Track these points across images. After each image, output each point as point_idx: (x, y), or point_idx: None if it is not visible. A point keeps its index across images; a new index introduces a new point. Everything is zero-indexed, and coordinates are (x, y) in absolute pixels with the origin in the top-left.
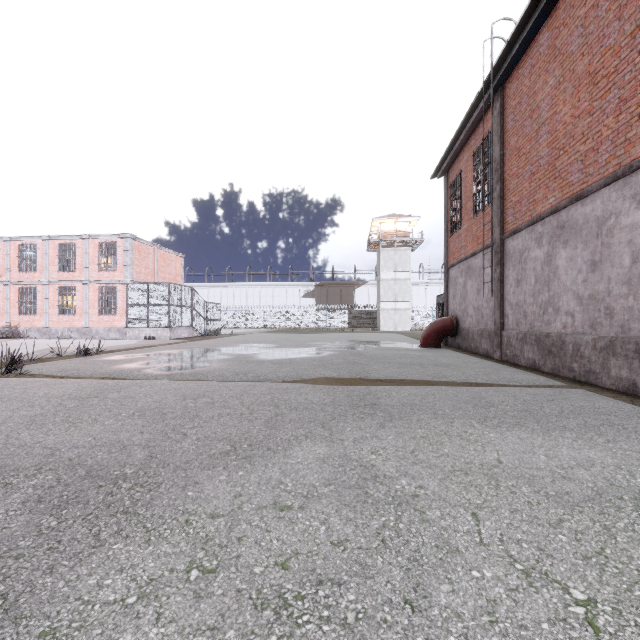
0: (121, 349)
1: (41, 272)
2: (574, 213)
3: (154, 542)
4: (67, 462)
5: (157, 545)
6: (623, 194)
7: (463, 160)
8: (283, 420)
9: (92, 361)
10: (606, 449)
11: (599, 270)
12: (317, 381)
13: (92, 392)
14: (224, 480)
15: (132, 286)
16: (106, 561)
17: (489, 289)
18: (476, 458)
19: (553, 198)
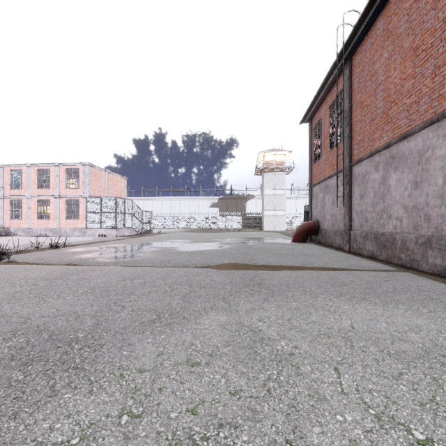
0: (81, 243)
1: (25, 189)
2: (402, 147)
3: (95, 392)
4: (35, 328)
5: (97, 395)
6: (437, 134)
7: (322, 111)
8: (195, 296)
9: (60, 252)
10: (429, 317)
11: (420, 188)
12: (220, 267)
13: (58, 275)
14: (150, 342)
15: (90, 199)
16: (58, 408)
17: (341, 201)
18: (335, 324)
19: (387, 137)
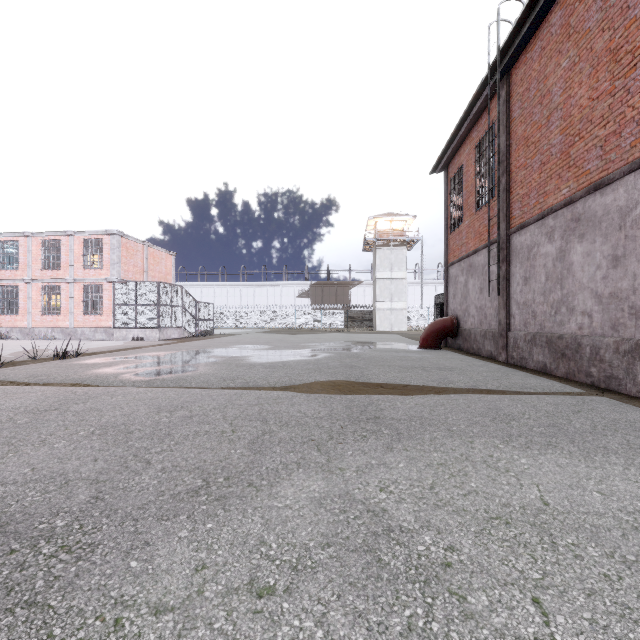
0: (104, 351)
1: (23, 270)
2: (592, 204)
3: None
4: None
5: None
6: None
7: (464, 153)
8: (271, 440)
9: (68, 365)
10: None
11: (622, 266)
12: (312, 388)
13: (54, 403)
14: (185, 538)
15: (119, 285)
16: None
17: (493, 288)
18: (513, 497)
19: (567, 189)
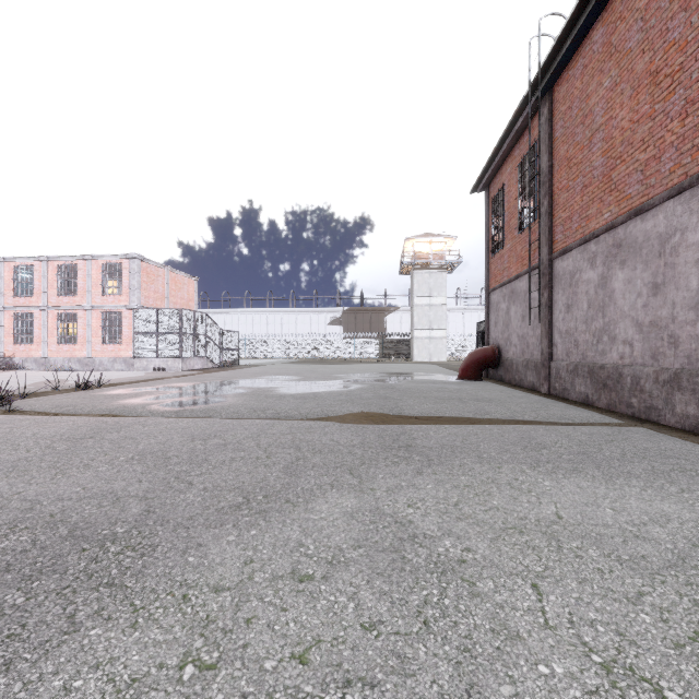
0: (126, 382)
1: (38, 296)
2: (633, 230)
3: (142, 626)
4: (48, 518)
5: (145, 630)
6: (690, 207)
7: (506, 173)
8: (305, 465)
9: (92, 396)
10: (681, 500)
11: (662, 293)
12: (344, 419)
13: (88, 432)
14: (233, 541)
15: (140, 312)
16: (79, 653)
17: (535, 315)
18: (531, 512)
19: (608, 213)
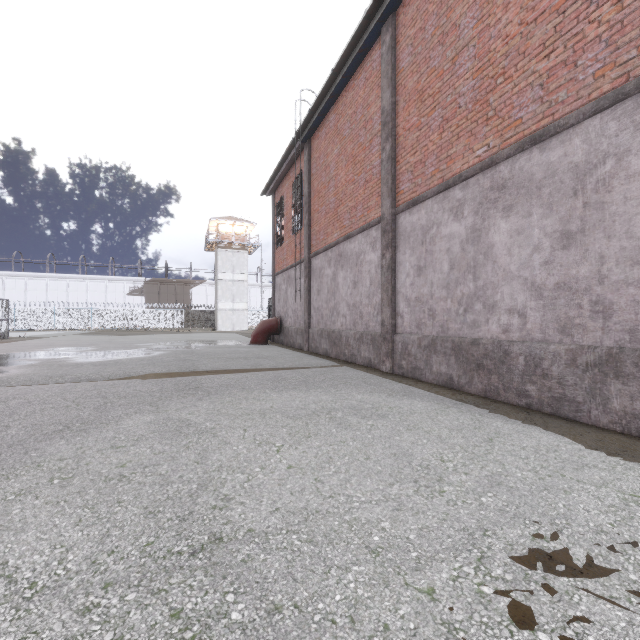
0: None
1: None
2: (346, 247)
3: (14, 478)
4: None
5: (18, 478)
6: (367, 241)
7: (285, 186)
8: (113, 405)
9: None
10: (333, 394)
11: (357, 288)
12: (146, 376)
13: None
14: (64, 444)
15: None
16: None
17: (302, 296)
18: (259, 407)
19: (337, 234)
